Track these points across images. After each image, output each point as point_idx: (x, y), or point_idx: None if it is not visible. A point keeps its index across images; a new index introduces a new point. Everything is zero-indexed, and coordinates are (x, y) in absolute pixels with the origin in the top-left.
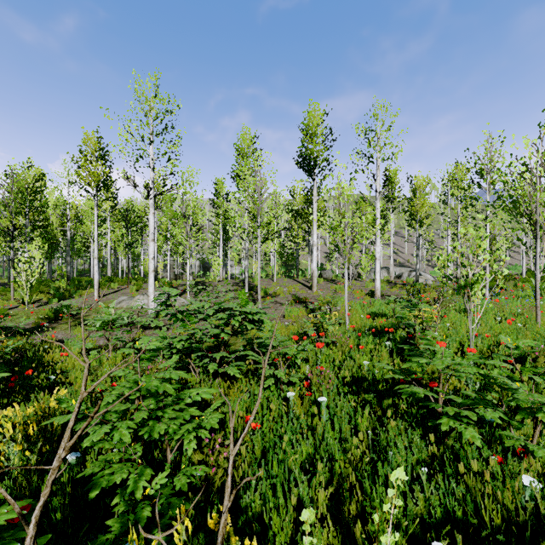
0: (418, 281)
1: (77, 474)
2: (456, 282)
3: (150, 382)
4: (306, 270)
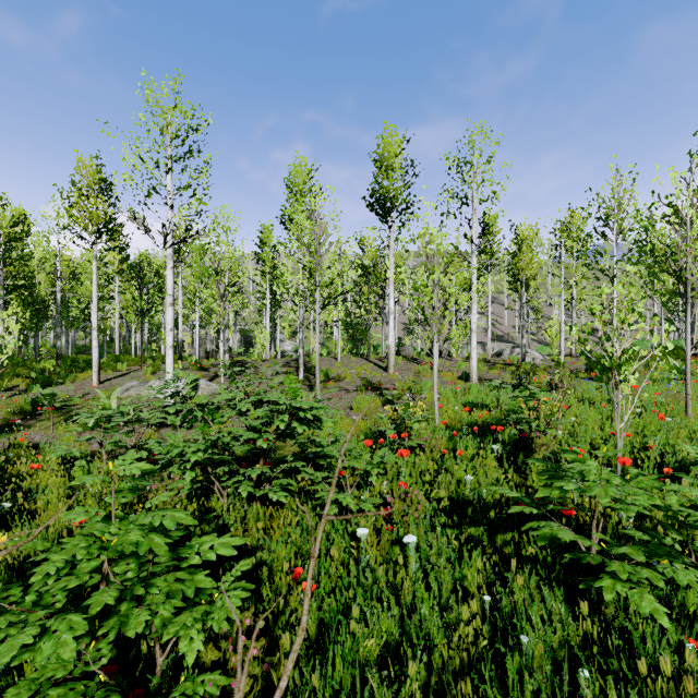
0: (524, 360)
1: (4, 688)
2: (597, 362)
3: (125, 536)
4: (379, 346)
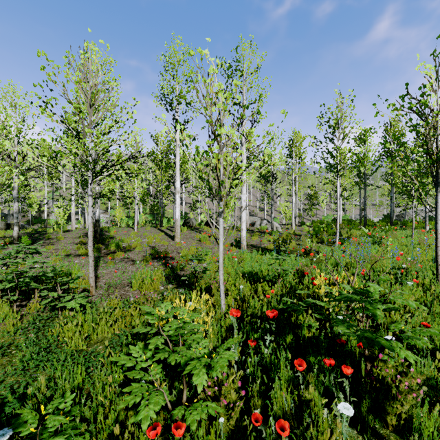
0: (273, 229)
1: None
2: None
3: None
4: (172, 218)
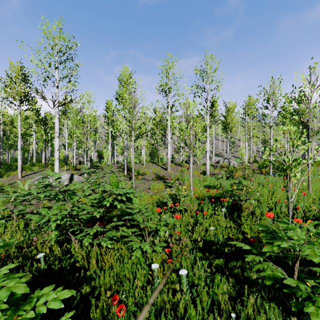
0: (230, 165)
1: None
2: (278, 166)
3: None
4: (163, 158)
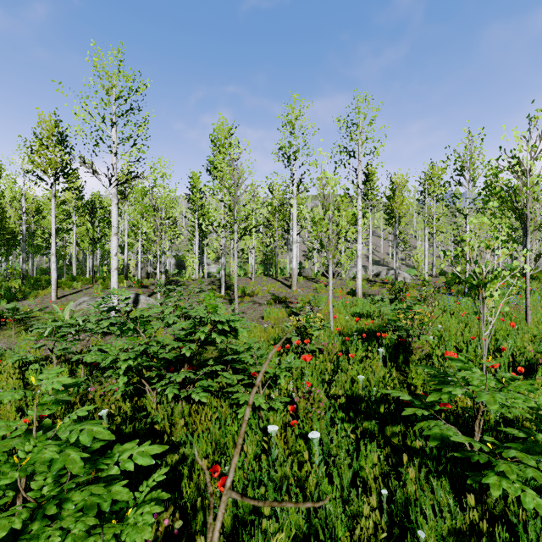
0: (397, 279)
1: None
2: (466, 281)
3: (39, 453)
4: (284, 268)
